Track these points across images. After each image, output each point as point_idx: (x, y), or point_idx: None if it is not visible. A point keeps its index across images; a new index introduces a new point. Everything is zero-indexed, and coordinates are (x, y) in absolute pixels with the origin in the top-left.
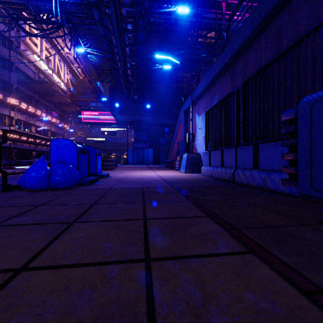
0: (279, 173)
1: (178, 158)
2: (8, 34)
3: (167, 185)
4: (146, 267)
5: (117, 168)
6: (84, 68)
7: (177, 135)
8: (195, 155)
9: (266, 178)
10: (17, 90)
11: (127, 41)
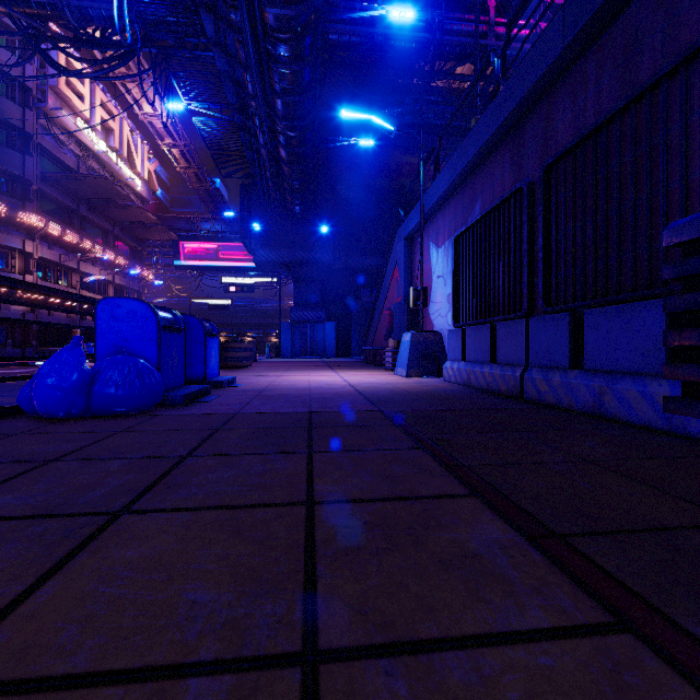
0: (637, 380)
1: (392, 343)
2: (21, 72)
3: (367, 407)
4: (303, 689)
5: (257, 366)
6: (186, 147)
7: (389, 291)
8: (430, 336)
9: (604, 391)
10: (41, 196)
11: (279, 83)
